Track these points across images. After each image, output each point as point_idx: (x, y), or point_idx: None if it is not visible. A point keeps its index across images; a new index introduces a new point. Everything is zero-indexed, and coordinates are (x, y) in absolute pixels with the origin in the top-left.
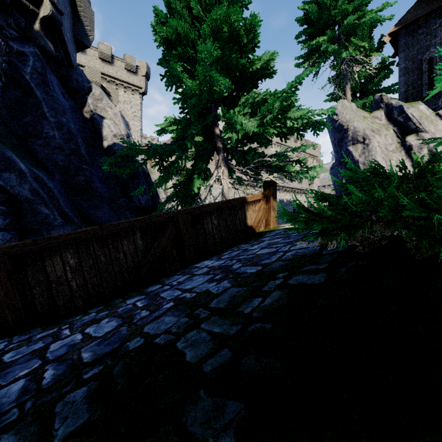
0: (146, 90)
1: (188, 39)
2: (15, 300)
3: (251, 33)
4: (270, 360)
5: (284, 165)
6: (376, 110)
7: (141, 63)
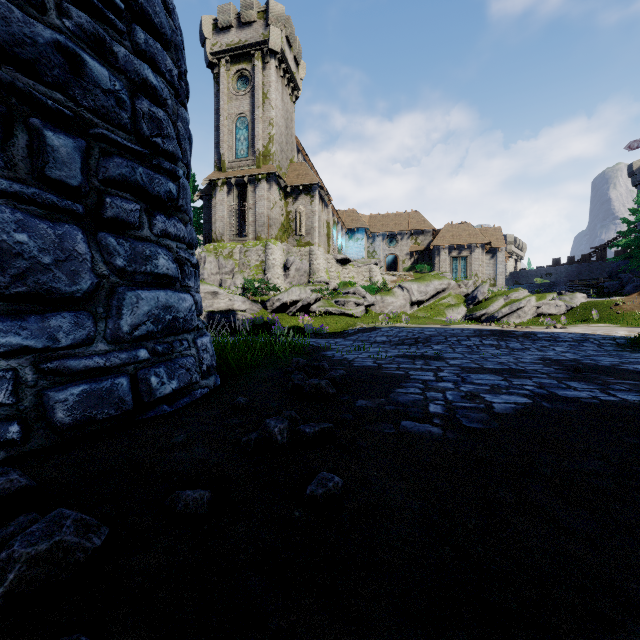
0: None
1: None
2: None
3: None
4: None
5: None
6: None
7: None
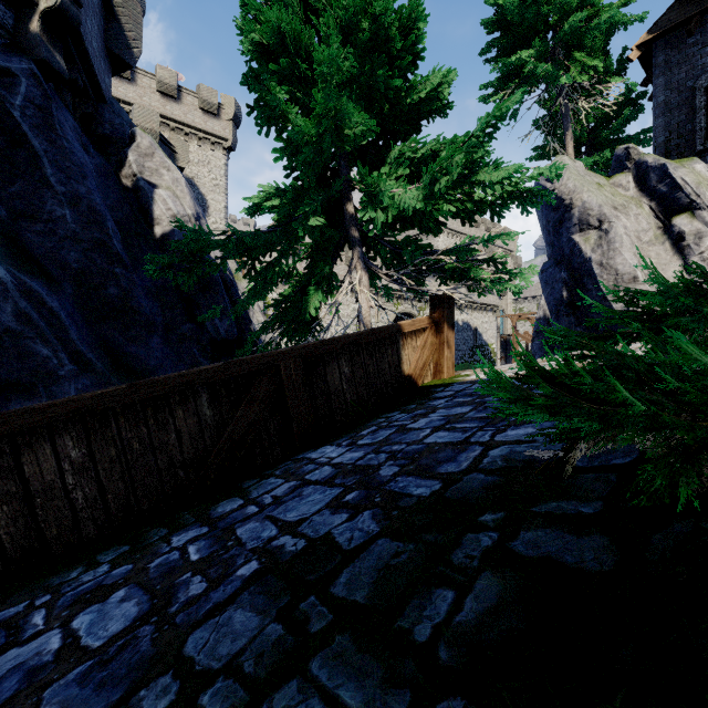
0: (234, 144)
1: (298, 45)
2: None
3: (411, 33)
4: None
5: (469, 268)
6: (619, 172)
7: (227, 100)
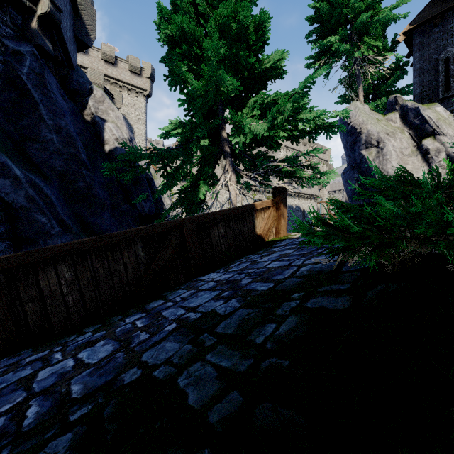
0: (150, 93)
1: (193, 37)
2: (5, 318)
3: (260, 30)
4: (290, 413)
5: (295, 170)
6: (390, 112)
7: (146, 65)
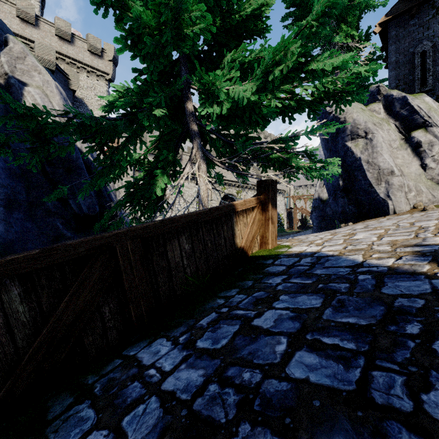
0: (113, 77)
1: None
2: None
3: None
4: None
5: (290, 157)
6: (372, 103)
7: (108, 46)
